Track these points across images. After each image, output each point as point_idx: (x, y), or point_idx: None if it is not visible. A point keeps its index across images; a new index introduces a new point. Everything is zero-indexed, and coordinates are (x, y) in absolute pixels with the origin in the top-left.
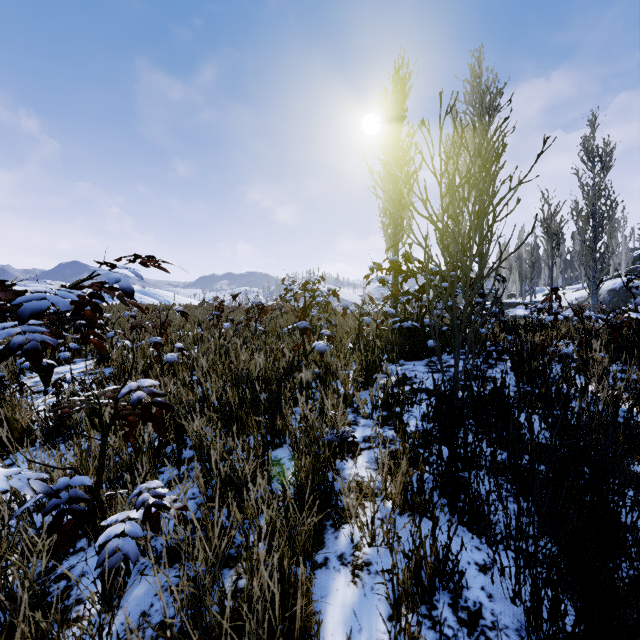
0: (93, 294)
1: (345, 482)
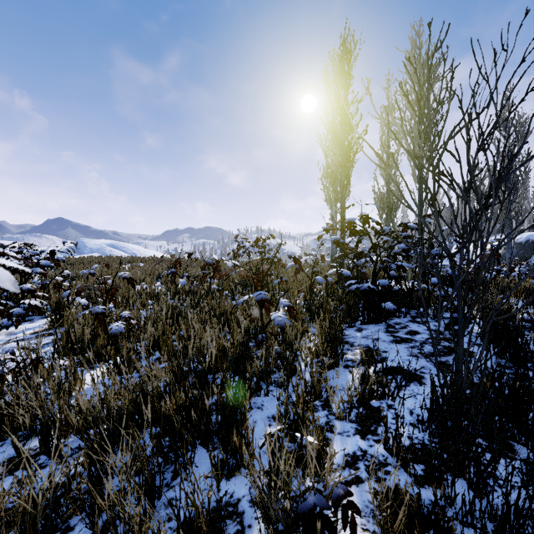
0: None
1: None
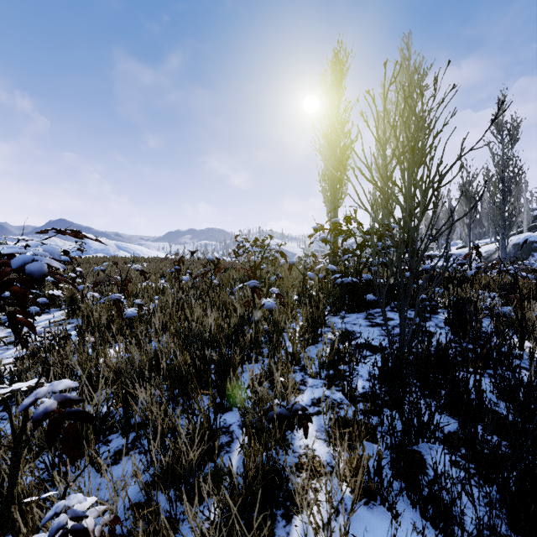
0: (20, 269)
1: (295, 456)
